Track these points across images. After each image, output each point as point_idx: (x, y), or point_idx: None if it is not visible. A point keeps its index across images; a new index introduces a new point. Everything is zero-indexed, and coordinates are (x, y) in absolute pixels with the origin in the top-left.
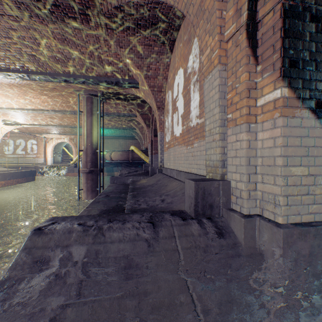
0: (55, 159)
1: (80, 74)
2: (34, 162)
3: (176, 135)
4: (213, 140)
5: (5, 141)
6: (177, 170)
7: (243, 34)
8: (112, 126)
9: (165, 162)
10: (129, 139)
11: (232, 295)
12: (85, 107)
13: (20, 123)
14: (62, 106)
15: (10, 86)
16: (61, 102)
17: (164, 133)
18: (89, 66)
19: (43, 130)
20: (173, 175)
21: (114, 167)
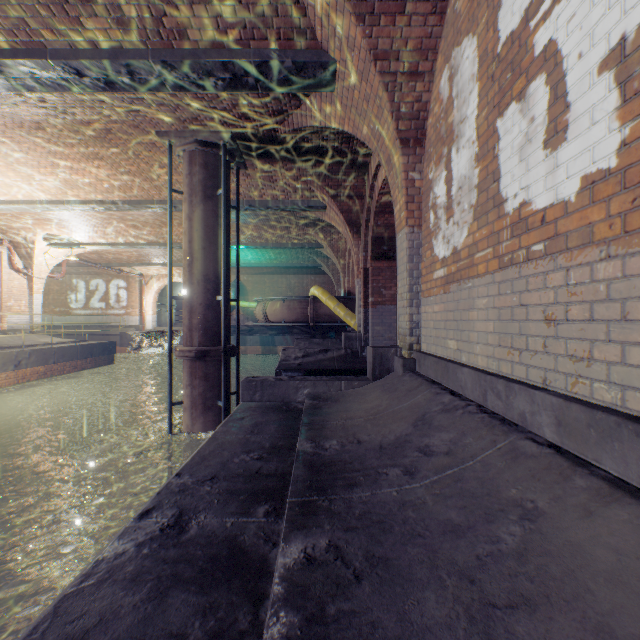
0: (162, 318)
1: (144, 44)
2: (122, 324)
3: (530, 203)
4: None
5: (70, 282)
6: (561, 395)
7: None
8: (270, 240)
9: (428, 333)
10: (308, 273)
11: None
12: (188, 179)
13: (78, 241)
14: (144, 190)
15: (6, 135)
16: (138, 177)
17: (425, 230)
18: (163, 2)
19: (131, 257)
20: (521, 417)
21: (277, 335)
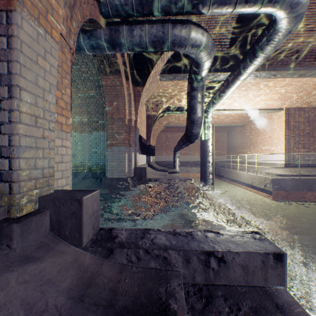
0: None
1: None
2: None
3: None
4: (45, 136)
5: None
6: None
7: (69, 54)
8: None
9: None
10: None
11: (120, 226)
12: None
13: None
14: None
15: None
16: None
17: None
18: None
19: None
20: None
21: None
